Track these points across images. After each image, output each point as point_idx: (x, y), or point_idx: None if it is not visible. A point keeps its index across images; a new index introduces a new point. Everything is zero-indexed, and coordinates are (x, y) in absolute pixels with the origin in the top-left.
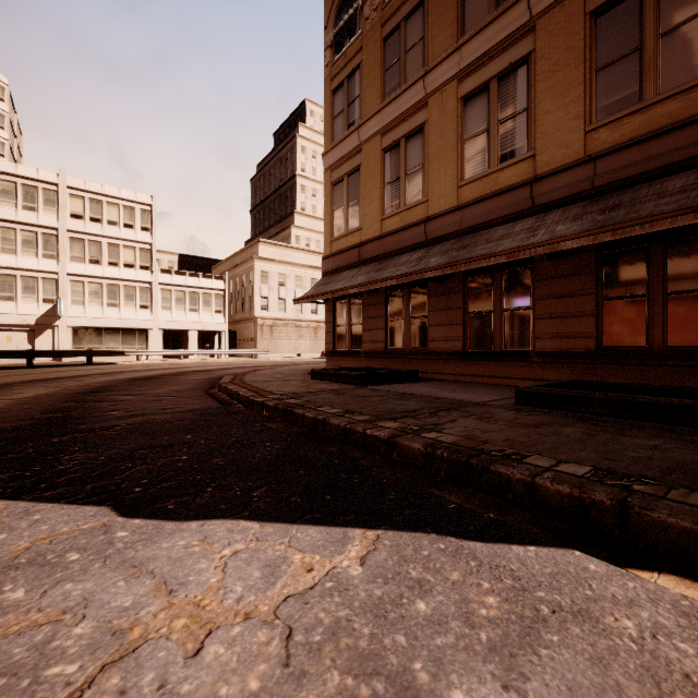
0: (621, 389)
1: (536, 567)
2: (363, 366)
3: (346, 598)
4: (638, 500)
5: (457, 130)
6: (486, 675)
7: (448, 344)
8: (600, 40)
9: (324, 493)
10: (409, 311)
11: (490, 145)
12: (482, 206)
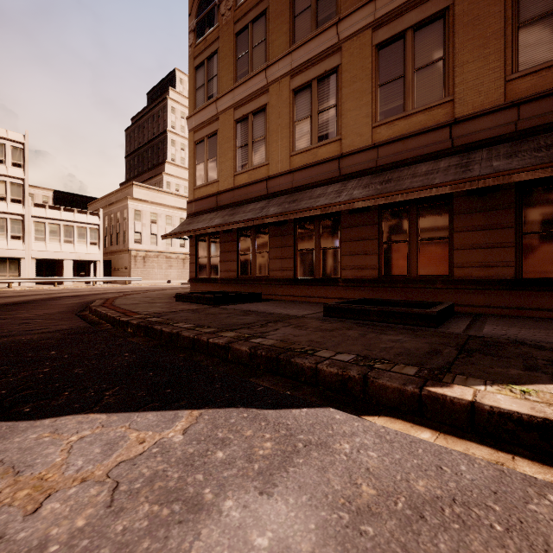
0: (391, 304)
1: (303, 421)
2: (219, 290)
3: (166, 457)
4: (374, 373)
5: (290, 113)
6: (251, 488)
7: (283, 273)
8: (381, 66)
9: (166, 388)
10: (255, 247)
11: (312, 128)
12: (307, 172)
